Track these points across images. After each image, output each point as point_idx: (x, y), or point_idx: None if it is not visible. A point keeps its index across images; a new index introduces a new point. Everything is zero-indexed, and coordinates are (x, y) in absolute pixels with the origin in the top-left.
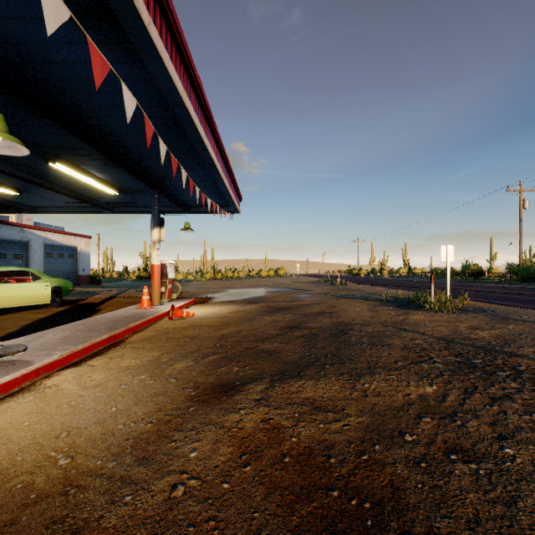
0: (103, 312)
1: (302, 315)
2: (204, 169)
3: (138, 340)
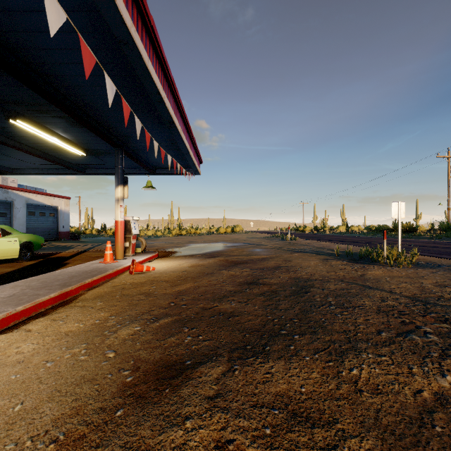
0: (69, 266)
1: (259, 270)
2: (164, 128)
3: (91, 297)
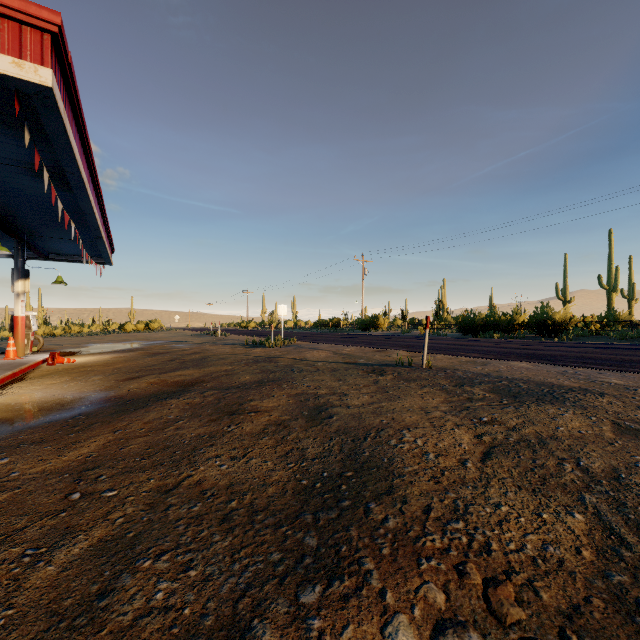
0: None
1: (178, 355)
2: (85, 233)
3: (37, 376)
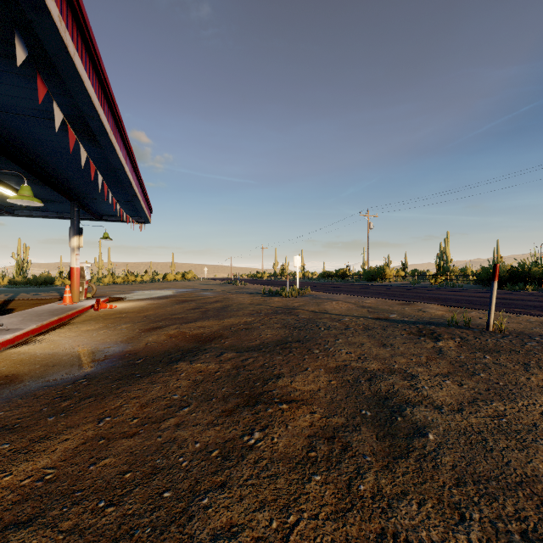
0: (19, 310)
1: (202, 303)
2: (125, 193)
3: (80, 321)
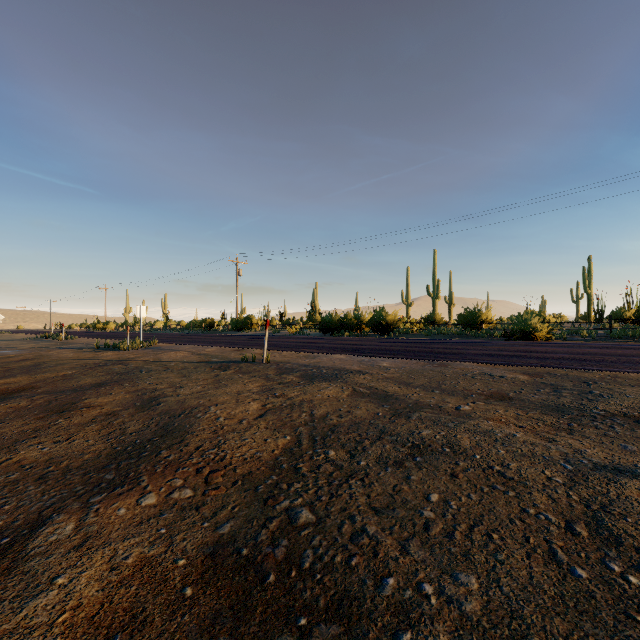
0: None
1: (1, 362)
2: None
3: None
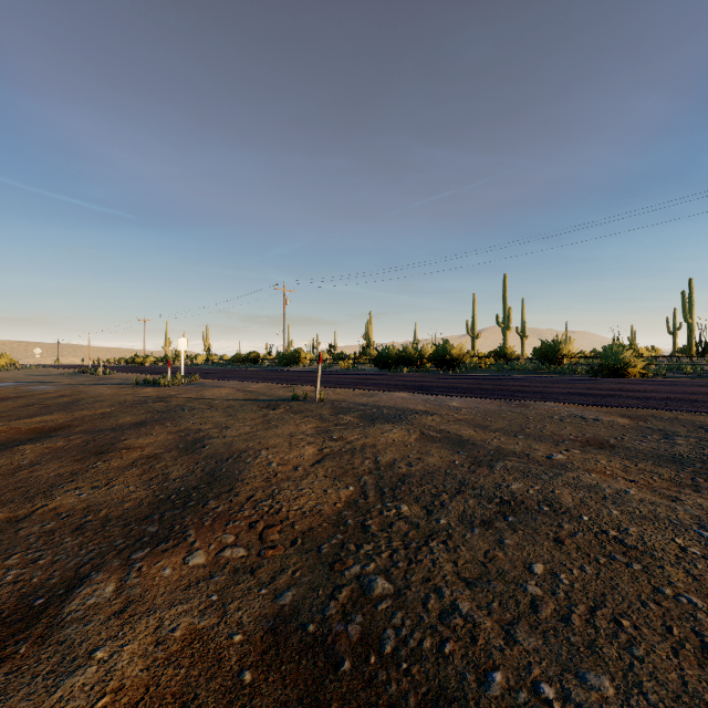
0: None
1: (38, 399)
2: None
3: None
